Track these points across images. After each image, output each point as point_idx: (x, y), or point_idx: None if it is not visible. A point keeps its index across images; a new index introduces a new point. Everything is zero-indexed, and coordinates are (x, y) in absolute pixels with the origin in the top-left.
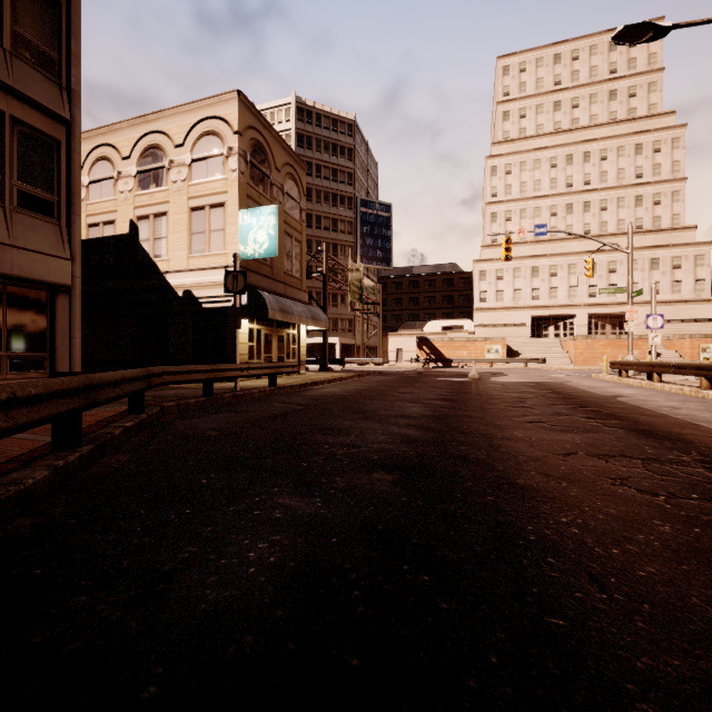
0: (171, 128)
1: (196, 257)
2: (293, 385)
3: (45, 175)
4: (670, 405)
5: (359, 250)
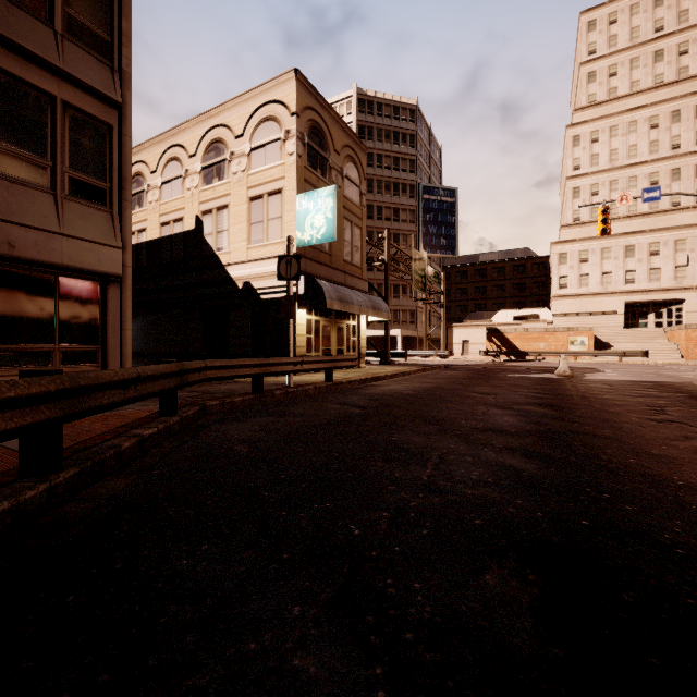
0: (232, 120)
1: (255, 248)
2: (351, 380)
3: (96, 161)
4: None
5: (422, 239)
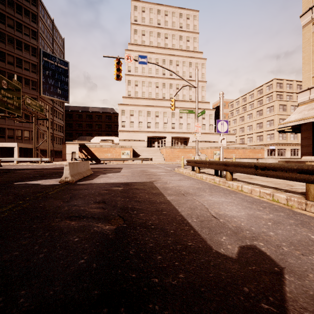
0: None
1: None
2: None
3: None
4: None
5: (42, 85)
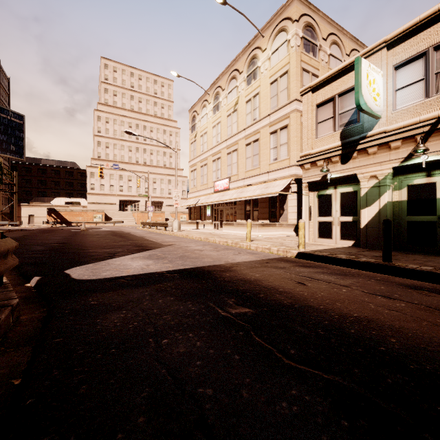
0: None
1: None
2: None
3: None
4: (140, 233)
5: None
